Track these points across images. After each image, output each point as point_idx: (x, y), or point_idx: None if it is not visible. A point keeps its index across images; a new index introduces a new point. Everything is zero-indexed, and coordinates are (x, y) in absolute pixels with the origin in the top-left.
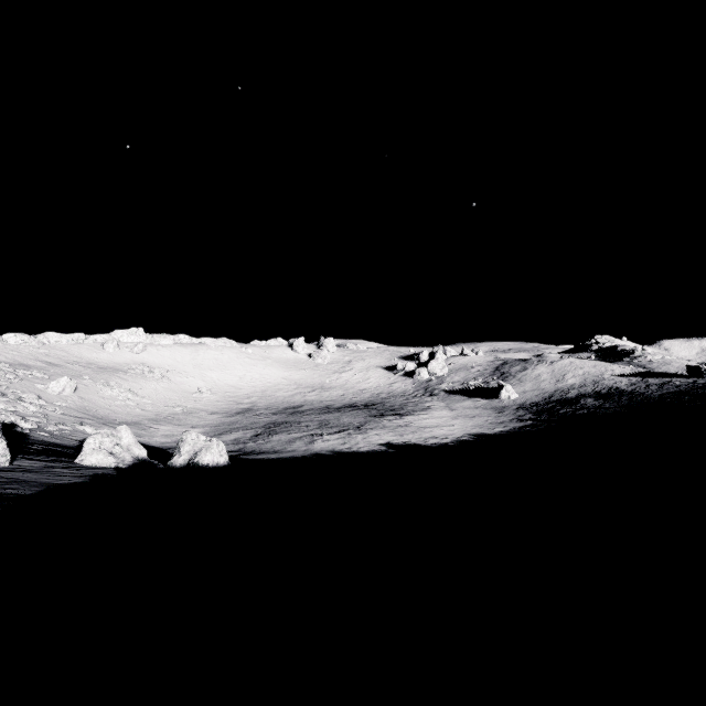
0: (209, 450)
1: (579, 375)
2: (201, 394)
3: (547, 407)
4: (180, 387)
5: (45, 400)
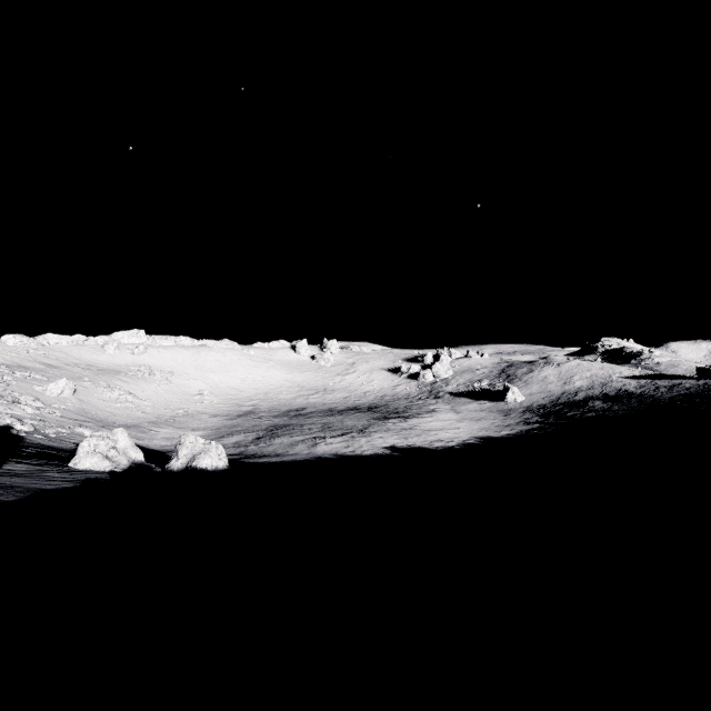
0: (207, 454)
1: (587, 377)
2: (202, 396)
3: (555, 410)
4: (181, 390)
5: (43, 403)
